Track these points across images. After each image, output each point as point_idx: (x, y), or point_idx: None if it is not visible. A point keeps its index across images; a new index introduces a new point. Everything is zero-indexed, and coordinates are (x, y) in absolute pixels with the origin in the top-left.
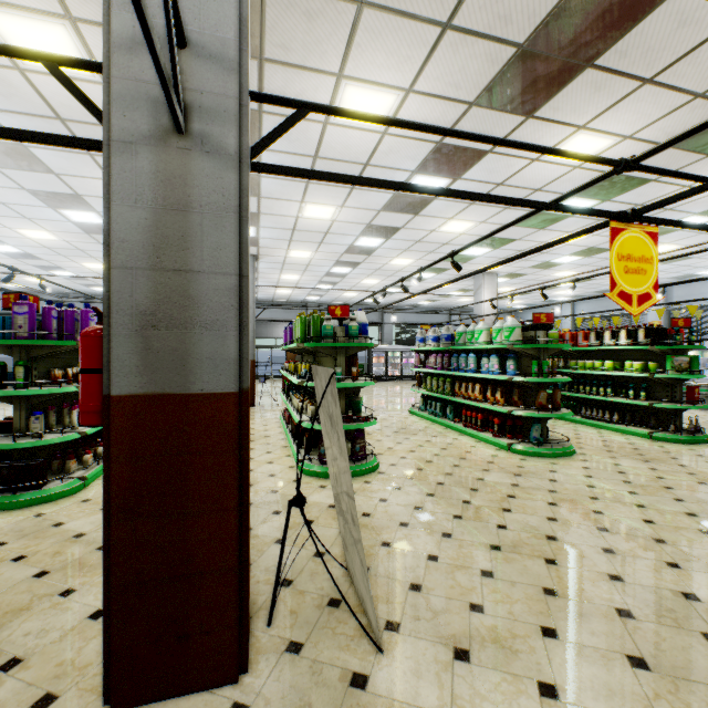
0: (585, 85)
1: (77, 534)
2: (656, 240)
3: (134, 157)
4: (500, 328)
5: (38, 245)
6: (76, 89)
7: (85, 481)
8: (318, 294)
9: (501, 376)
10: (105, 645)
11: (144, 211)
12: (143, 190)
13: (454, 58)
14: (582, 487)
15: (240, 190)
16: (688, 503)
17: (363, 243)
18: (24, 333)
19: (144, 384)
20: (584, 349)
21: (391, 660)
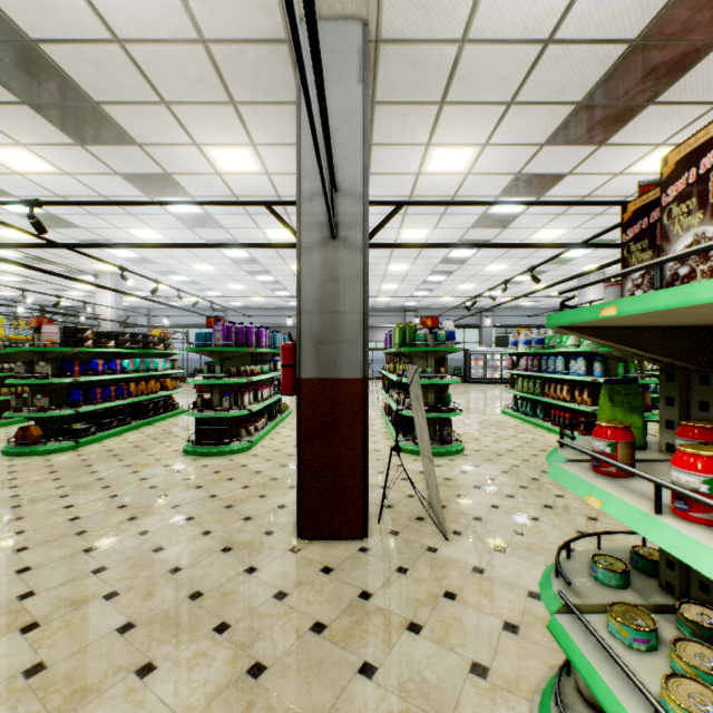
0: (652, 116)
1: (257, 471)
2: None
3: (311, 255)
4: None
5: (201, 274)
6: (280, 217)
7: (252, 444)
8: (415, 300)
9: (586, 378)
10: (297, 507)
11: (316, 282)
12: (316, 271)
13: (520, 119)
14: None
15: (364, 265)
16: None
17: (456, 255)
18: (220, 343)
19: (316, 373)
20: None
21: (453, 545)
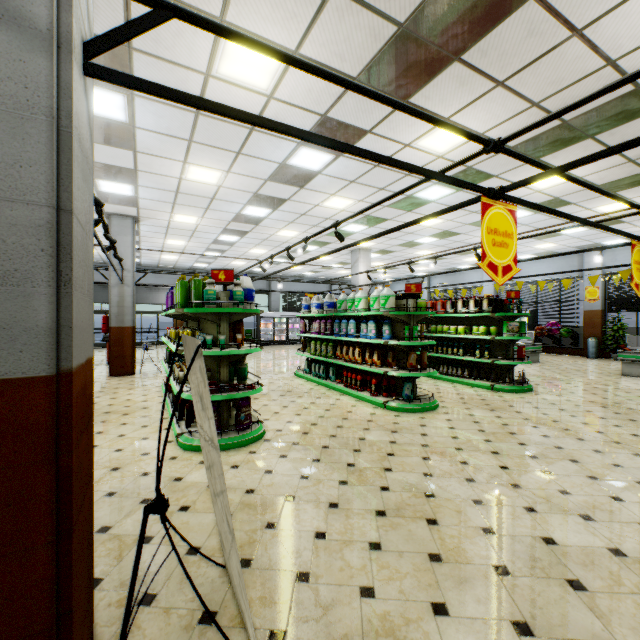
0: (452, 78)
1: None
2: (515, 218)
3: None
4: (377, 296)
5: None
6: None
7: None
8: (206, 262)
9: (378, 340)
10: None
11: None
12: None
13: (339, 25)
14: (448, 439)
15: (59, 88)
16: (529, 447)
17: (250, 213)
18: None
19: None
20: (442, 315)
21: None
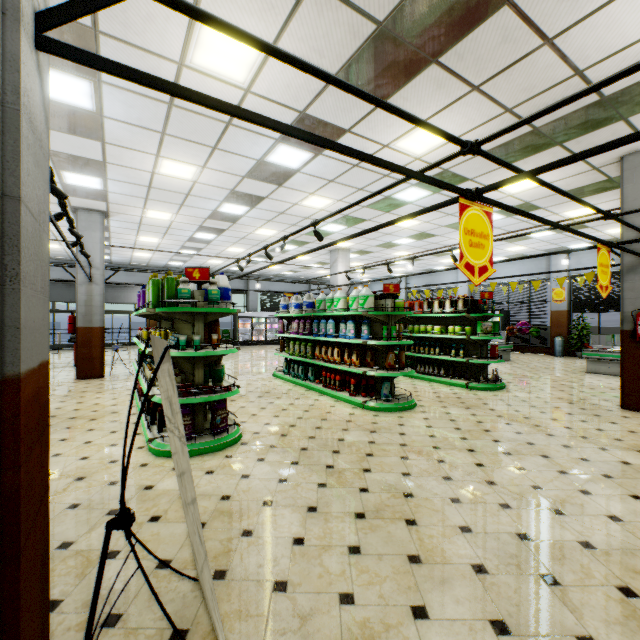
0: (430, 81)
1: None
2: (491, 219)
3: None
4: (356, 296)
5: None
6: None
7: None
8: (181, 260)
9: (357, 340)
10: None
11: None
12: None
13: (318, 19)
14: (426, 437)
15: (4, 59)
16: (503, 443)
17: (227, 210)
18: None
19: None
20: (419, 315)
21: None
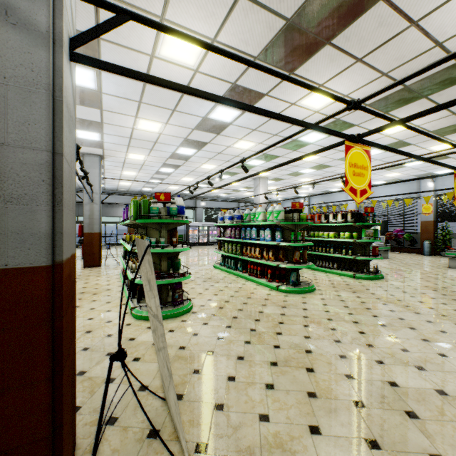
0: (325, 57)
1: None
2: (369, 156)
3: None
4: (271, 211)
5: None
6: None
7: None
8: (150, 187)
9: (272, 242)
10: None
11: None
12: None
13: (245, 20)
14: (322, 312)
15: (54, 70)
16: (380, 318)
17: (182, 152)
18: None
19: None
20: (318, 225)
21: None
